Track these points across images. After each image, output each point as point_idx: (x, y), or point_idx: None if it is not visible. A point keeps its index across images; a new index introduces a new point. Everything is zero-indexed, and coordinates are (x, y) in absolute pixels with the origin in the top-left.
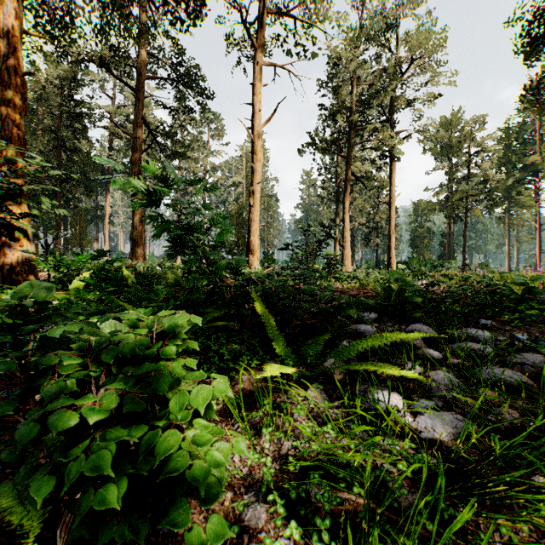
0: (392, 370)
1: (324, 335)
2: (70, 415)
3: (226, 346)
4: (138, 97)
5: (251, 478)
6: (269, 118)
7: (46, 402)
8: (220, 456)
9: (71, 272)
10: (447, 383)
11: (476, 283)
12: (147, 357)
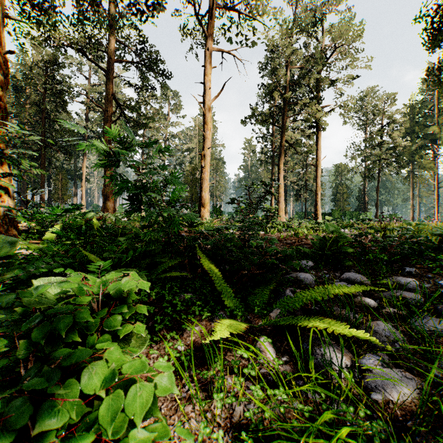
0: (341, 329)
1: (269, 284)
2: None
3: (180, 294)
4: (109, 77)
5: None
6: (217, 95)
7: None
8: None
9: (47, 224)
10: (388, 335)
11: (400, 234)
12: (89, 329)
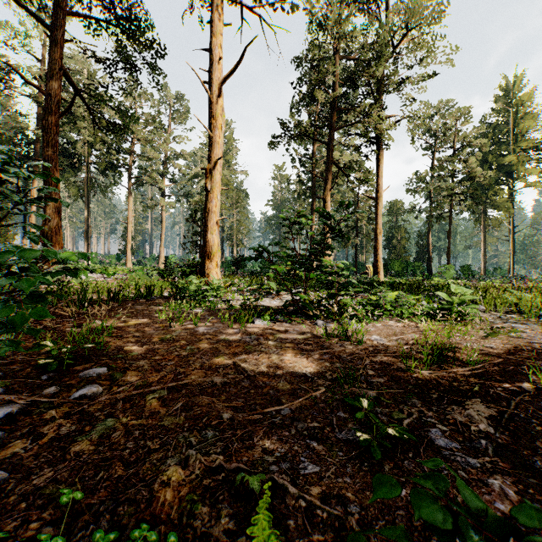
0: None
1: None
2: None
3: None
4: (52, 39)
5: None
6: (233, 68)
7: None
8: None
9: None
10: None
11: None
12: None
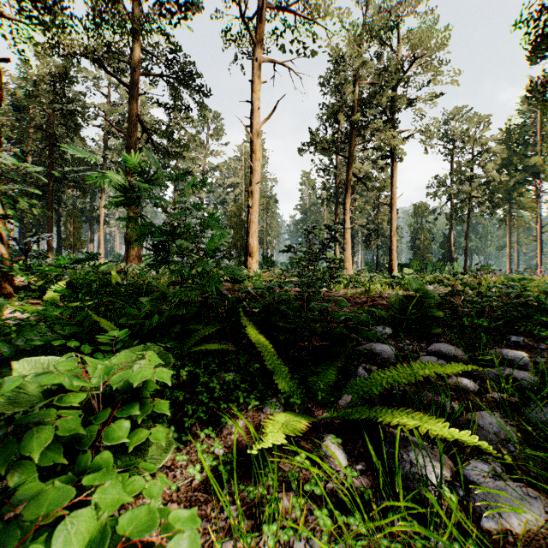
0: (438, 428)
1: (337, 361)
2: None
3: (219, 374)
4: (133, 94)
5: None
6: (268, 116)
7: None
8: None
9: (52, 279)
10: (497, 431)
11: (503, 293)
12: (81, 442)
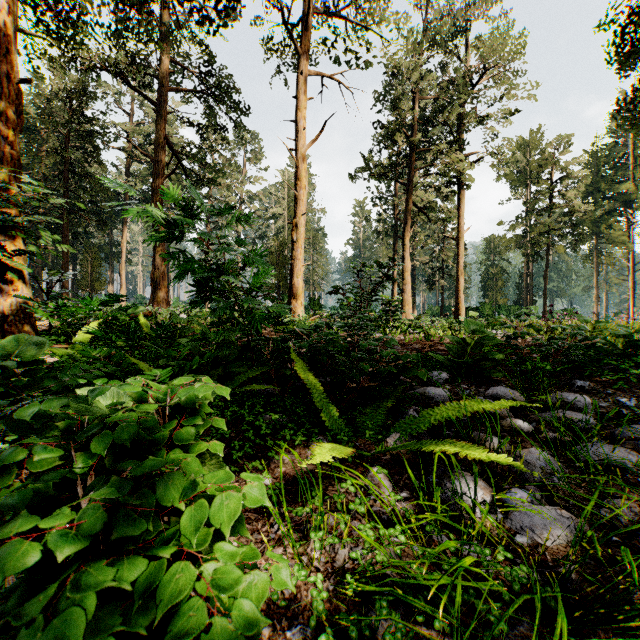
0: (477, 453)
1: (386, 401)
2: (28, 547)
3: (264, 415)
4: (160, 113)
5: (296, 606)
6: (315, 138)
7: (8, 514)
8: (251, 609)
9: (77, 322)
10: (544, 465)
11: (569, 335)
12: (156, 443)
